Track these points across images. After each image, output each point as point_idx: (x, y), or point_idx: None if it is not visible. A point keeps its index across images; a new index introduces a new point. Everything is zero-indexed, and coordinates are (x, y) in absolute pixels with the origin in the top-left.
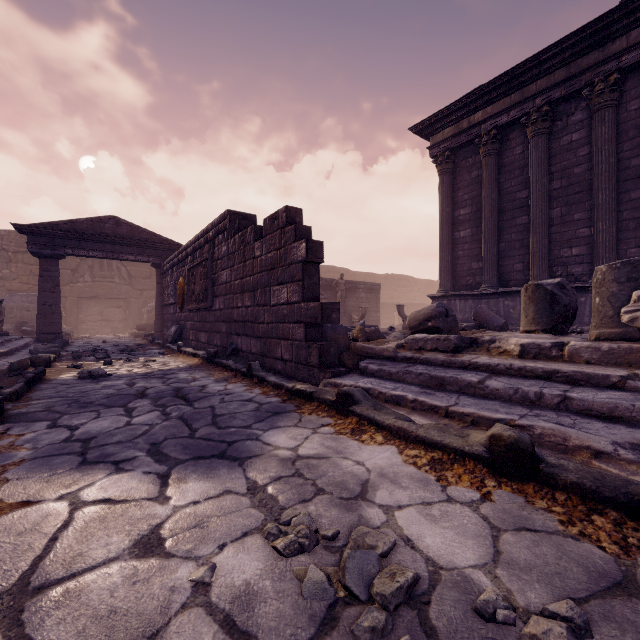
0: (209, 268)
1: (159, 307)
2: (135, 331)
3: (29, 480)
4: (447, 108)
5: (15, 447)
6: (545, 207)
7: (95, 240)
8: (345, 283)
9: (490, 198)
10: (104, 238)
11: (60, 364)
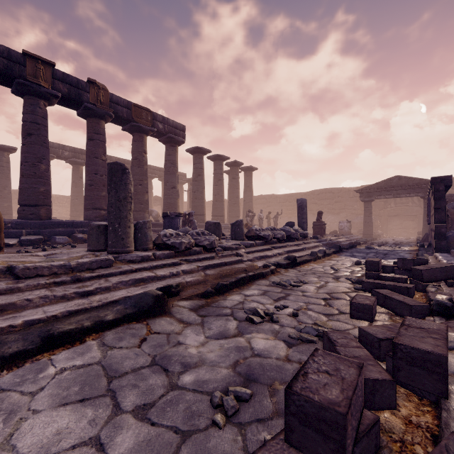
0: (428, 204)
1: (424, 221)
2: (420, 235)
3: (342, 256)
4: None
5: (342, 254)
6: None
7: (387, 190)
8: None
9: None
10: (391, 188)
11: (363, 245)
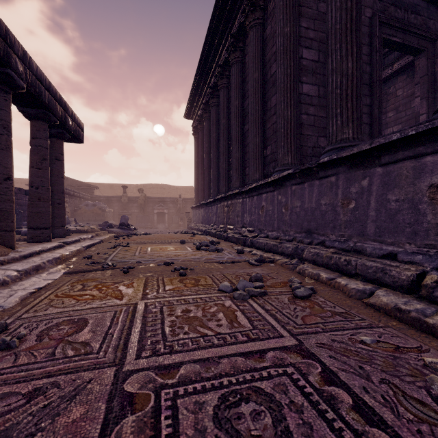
0: None
1: None
2: None
3: None
4: (187, 107)
5: None
6: (207, 159)
7: None
8: (187, 199)
9: (200, 154)
10: None
11: None
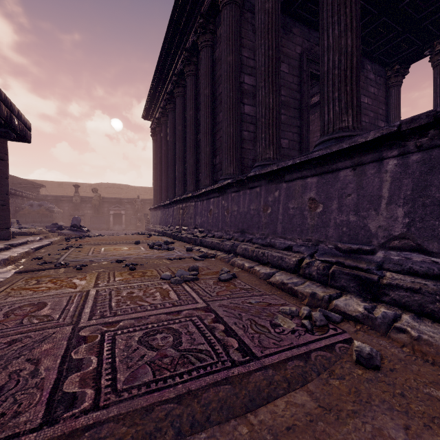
0: None
1: None
2: None
3: None
4: (145, 108)
5: None
6: (165, 162)
7: None
8: (145, 200)
9: (158, 156)
10: None
11: None
